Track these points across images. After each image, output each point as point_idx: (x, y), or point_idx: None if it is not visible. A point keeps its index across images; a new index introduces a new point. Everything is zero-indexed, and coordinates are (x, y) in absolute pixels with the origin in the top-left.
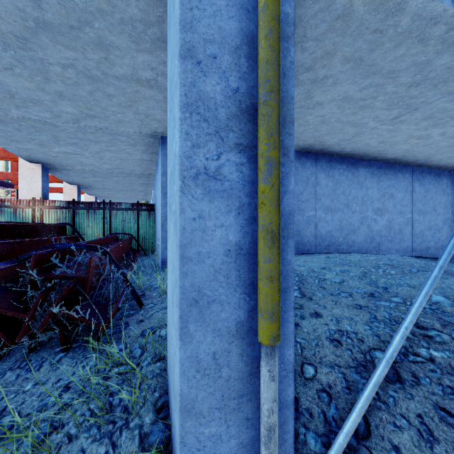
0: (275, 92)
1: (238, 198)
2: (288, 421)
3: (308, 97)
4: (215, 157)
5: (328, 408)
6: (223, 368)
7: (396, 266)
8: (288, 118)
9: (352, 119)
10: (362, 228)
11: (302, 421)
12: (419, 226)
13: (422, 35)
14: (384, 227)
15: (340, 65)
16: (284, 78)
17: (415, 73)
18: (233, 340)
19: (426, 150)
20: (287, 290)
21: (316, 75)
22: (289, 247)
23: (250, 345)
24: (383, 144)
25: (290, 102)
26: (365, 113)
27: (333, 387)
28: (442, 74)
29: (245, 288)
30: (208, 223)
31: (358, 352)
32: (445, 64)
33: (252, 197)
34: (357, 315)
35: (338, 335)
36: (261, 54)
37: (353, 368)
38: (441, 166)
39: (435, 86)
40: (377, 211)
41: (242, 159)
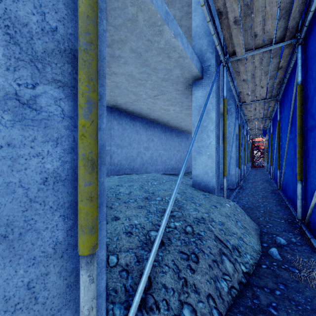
0: (95, 45)
1: (57, 129)
2: (101, 306)
3: (108, 66)
4: (29, 86)
5: (127, 280)
6: (40, 293)
7: (157, 179)
8: (101, 72)
9: (134, 90)
10: (138, 158)
11: (110, 300)
12: (164, 157)
13: (169, 54)
14: (149, 158)
15: (129, 52)
16: (98, 40)
17: (165, 74)
18: (50, 262)
19: (167, 117)
20: (101, 205)
21: (114, 52)
22: (102, 172)
23: (68, 260)
24: (149, 109)
25: (103, 60)
26: (141, 88)
27: (129, 265)
28: (175, 79)
29: (64, 210)
30: (21, 151)
31: (142, 235)
32: (177, 74)
33: (71, 130)
34: (140, 212)
35: (130, 228)
36: (82, 8)
37: (140, 247)
38: (173, 126)
39: (173, 84)
40: (145, 148)
41: (61, 94)
